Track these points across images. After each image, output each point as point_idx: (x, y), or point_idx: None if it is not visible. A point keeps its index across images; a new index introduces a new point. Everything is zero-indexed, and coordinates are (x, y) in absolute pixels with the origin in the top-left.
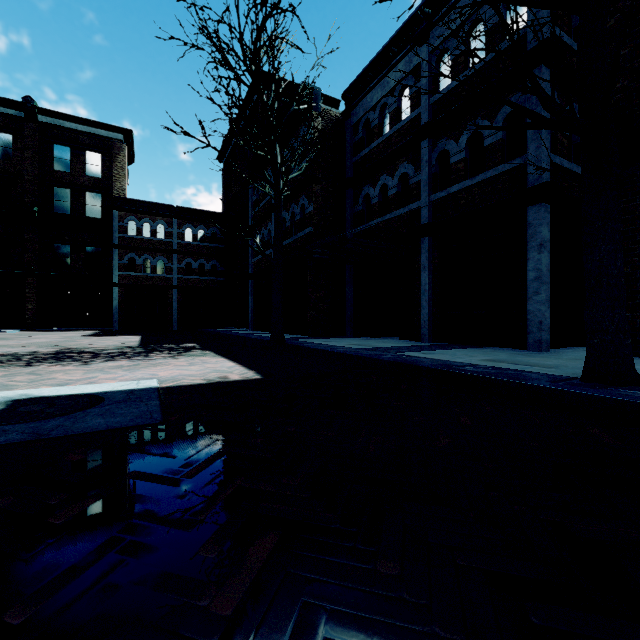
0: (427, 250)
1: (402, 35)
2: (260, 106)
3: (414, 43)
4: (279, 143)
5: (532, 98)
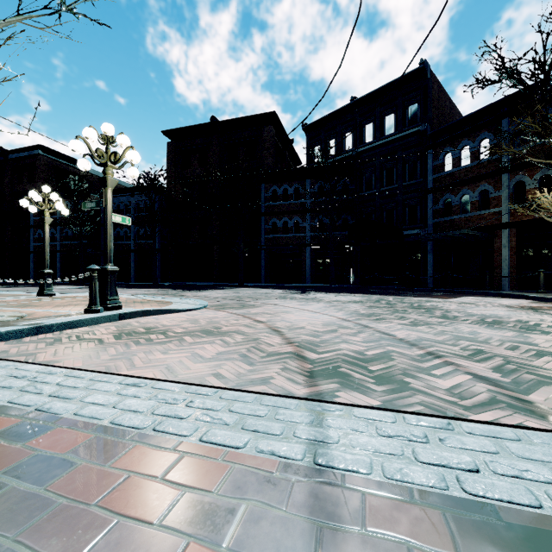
0: (133, 256)
1: (125, 189)
2: (39, 160)
3: (129, 195)
4: (64, 197)
5: (157, 229)
